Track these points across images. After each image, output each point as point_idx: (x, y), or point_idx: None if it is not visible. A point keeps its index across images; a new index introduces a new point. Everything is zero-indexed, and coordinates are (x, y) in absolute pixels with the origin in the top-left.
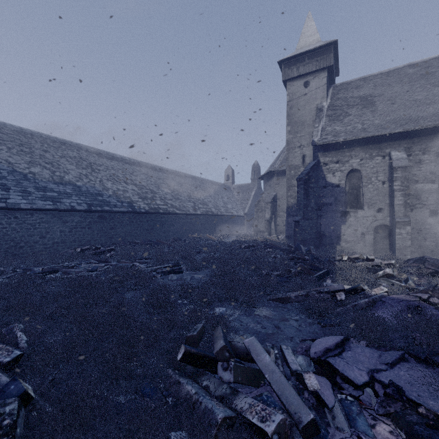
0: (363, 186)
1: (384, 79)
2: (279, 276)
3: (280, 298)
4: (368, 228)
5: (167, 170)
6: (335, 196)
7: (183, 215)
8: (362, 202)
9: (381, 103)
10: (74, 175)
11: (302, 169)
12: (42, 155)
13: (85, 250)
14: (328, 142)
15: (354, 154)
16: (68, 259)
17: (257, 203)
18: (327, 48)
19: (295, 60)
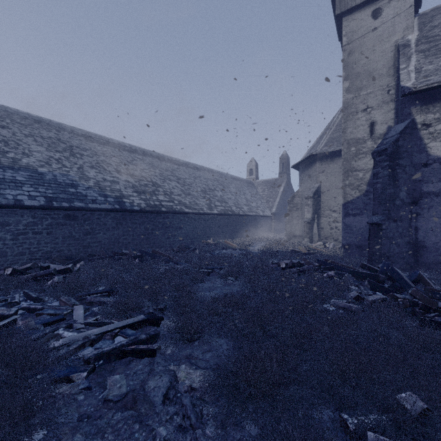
0: None
1: None
2: None
3: None
4: None
5: (178, 161)
6: None
7: (194, 215)
8: None
9: None
10: (39, 158)
11: (369, 144)
12: None
13: (26, 270)
14: (437, 83)
15: None
16: None
17: (291, 199)
18: None
19: None
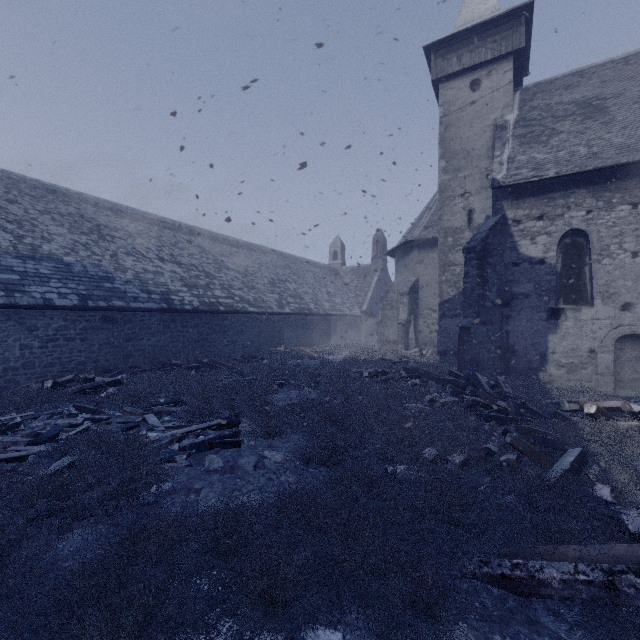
0: (592, 261)
1: (620, 69)
2: (465, 464)
3: (510, 579)
4: (603, 341)
5: (237, 242)
6: (535, 281)
7: (261, 315)
8: (589, 291)
9: (620, 108)
10: (62, 244)
11: (467, 235)
12: (2, 207)
13: (65, 383)
14: (524, 179)
15: (575, 202)
16: (15, 406)
17: (384, 295)
18: (514, 17)
19: (454, 44)
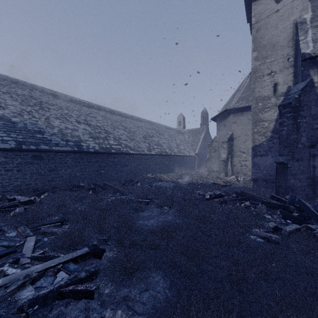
0: None
1: None
2: None
3: None
4: None
5: (125, 114)
6: None
7: (137, 155)
8: None
9: None
10: (13, 110)
11: (273, 100)
12: None
13: None
14: None
15: None
16: None
17: (210, 143)
18: None
19: None
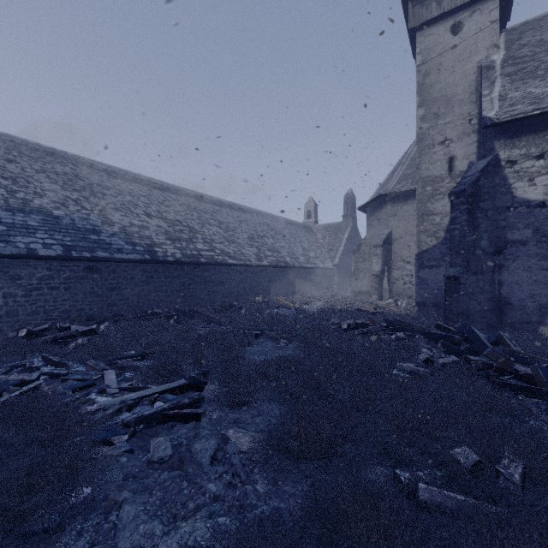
0: None
1: None
2: (524, 478)
3: None
4: None
5: (220, 201)
6: (534, 226)
7: (240, 267)
8: None
9: None
10: (53, 199)
11: (447, 183)
12: None
13: (42, 332)
14: (523, 113)
15: None
16: None
17: (357, 248)
18: None
19: None
